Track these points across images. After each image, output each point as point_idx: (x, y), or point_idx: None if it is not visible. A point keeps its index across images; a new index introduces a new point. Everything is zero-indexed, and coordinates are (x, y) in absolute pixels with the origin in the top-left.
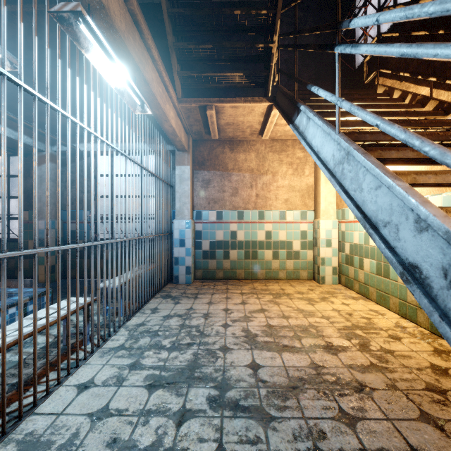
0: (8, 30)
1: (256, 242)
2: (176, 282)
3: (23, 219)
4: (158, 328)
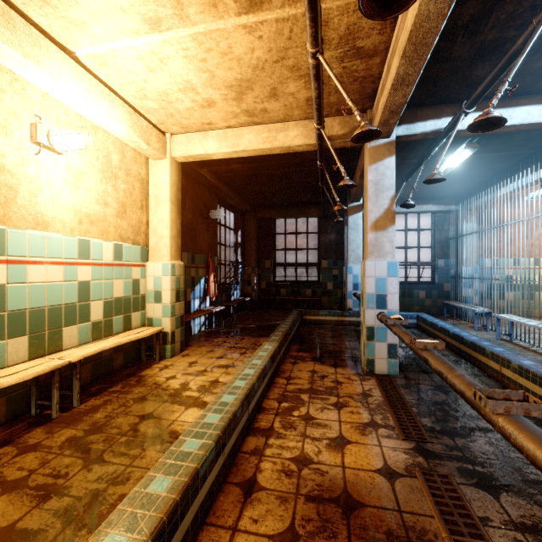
0: (467, 161)
1: (531, 285)
2: (465, 317)
3: (323, 266)
4: (536, 337)
